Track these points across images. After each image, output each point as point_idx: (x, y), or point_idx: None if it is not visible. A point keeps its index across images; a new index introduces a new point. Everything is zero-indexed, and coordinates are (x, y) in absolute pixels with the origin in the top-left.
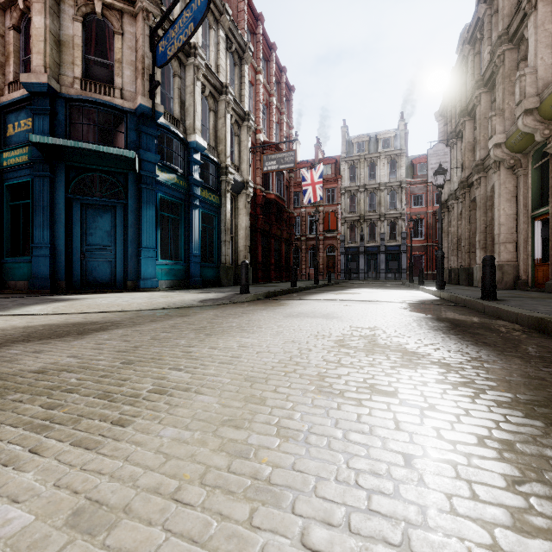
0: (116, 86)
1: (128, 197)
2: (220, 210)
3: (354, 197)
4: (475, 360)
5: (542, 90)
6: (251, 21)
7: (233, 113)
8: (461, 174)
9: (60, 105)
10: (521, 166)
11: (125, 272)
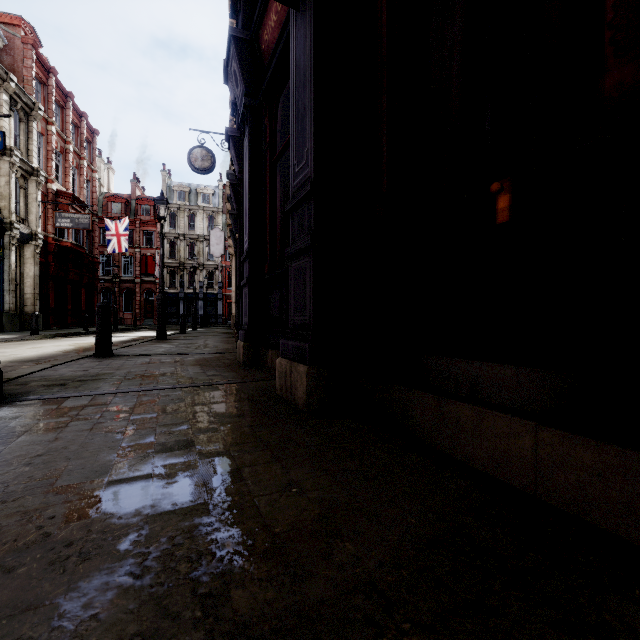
0: None
1: None
2: (3, 262)
3: (175, 243)
4: None
5: None
6: (41, 73)
7: (19, 169)
8: None
9: None
10: None
11: None
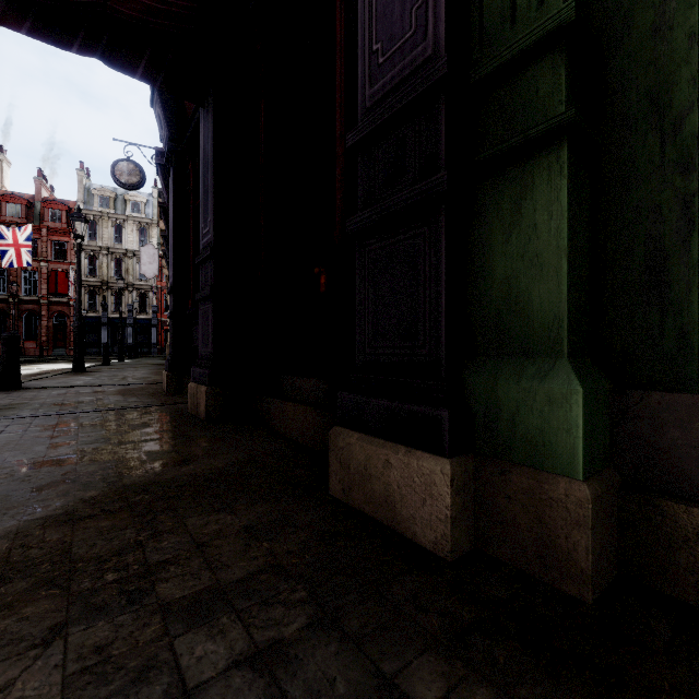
0: None
1: None
2: None
3: (96, 258)
4: None
5: None
6: None
7: None
8: None
9: None
10: None
11: None
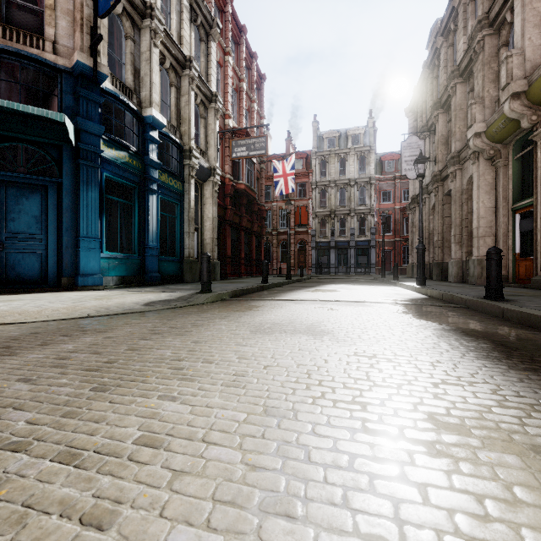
0: (47, 38)
1: (62, 174)
2: (183, 198)
3: (325, 192)
4: None
5: (530, 73)
6: None
7: (198, 92)
8: (433, 169)
9: None
10: (501, 156)
11: (60, 267)
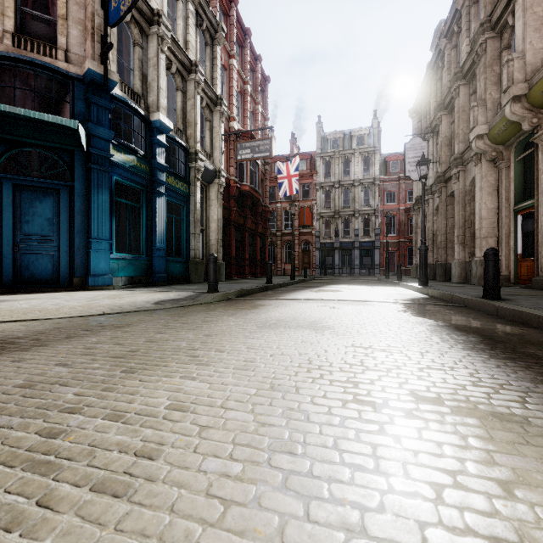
0: (60, 46)
1: (74, 178)
2: (189, 200)
3: (329, 192)
4: None
5: (531, 76)
6: (224, 1)
7: (204, 95)
8: (437, 170)
9: None
10: (503, 158)
11: (71, 268)
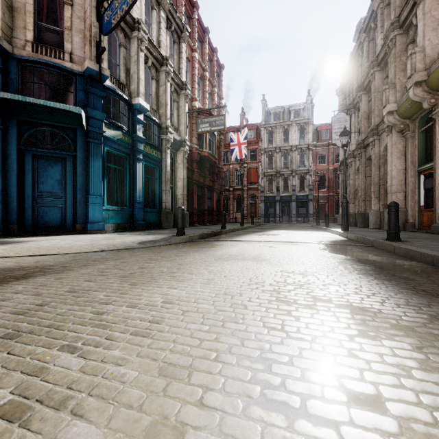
0: (66, 51)
1: (76, 149)
2: (161, 164)
3: (272, 156)
4: (438, 321)
5: (430, 66)
6: (188, 7)
7: (172, 82)
8: (358, 138)
9: (12, 65)
10: (409, 129)
11: (74, 217)
